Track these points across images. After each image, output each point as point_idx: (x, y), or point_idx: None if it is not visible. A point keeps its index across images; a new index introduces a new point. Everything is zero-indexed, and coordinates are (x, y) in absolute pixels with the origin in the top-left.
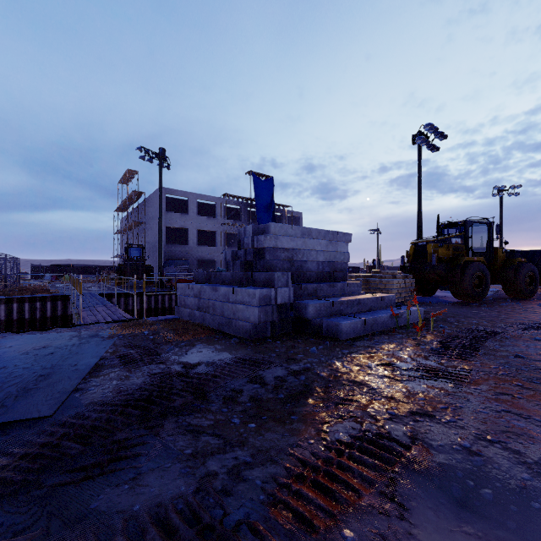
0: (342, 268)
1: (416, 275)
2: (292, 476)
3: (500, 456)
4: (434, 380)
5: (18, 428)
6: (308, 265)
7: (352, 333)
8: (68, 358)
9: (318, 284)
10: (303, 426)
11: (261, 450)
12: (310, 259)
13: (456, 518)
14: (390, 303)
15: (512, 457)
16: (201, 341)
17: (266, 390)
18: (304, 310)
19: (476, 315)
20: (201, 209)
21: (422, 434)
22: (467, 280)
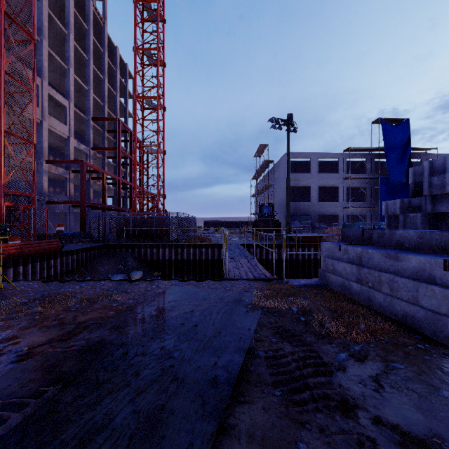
0: None
1: None
2: None
3: None
4: None
5: None
6: None
7: None
8: (208, 342)
9: None
10: None
11: None
12: None
13: None
14: None
15: None
16: (392, 351)
17: None
18: None
19: None
20: (322, 167)
21: None
22: None
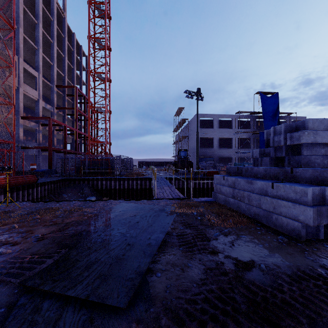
0: None
1: None
2: None
3: None
4: None
5: (101, 314)
6: None
7: None
8: (145, 229)
9: None
10: None
11: None
12: None
13: None
14: None
15: None
16: (243, 231)
17: None
18: None
19: None
20: (221, 124)
21: None
22: None
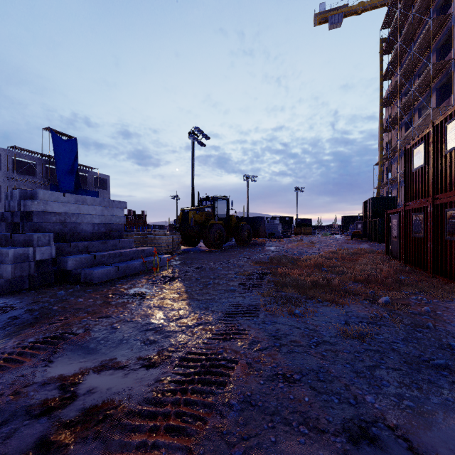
0: (118, 228)
1: (184, 233)
2: None
3: (127, 326)
4: (133, 298)
5: None
6: (83, 226)
7: (106, 277)
8: None
9: (89, 242)
10: (10, 341)
11: None
12: (85, 222)
13: (81, 358)
14: (150, 253)
15: (133, 326)
16: None
17: None
18: (66, 264)
19: (207, 258)
20: None
21: (93, 326)
22: (212, 235)
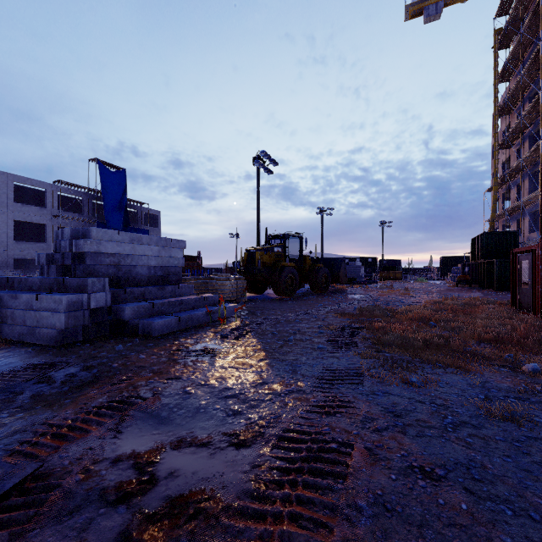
0: (177, 272)
1: (249, 277)
2: (38, 435)
3: (203, 391)
4: (202, 356)
5: None
6: (139, 269)
7: (166, 329)
8: None
9: (146, 287)
10: (71, 404)
11: (17, 428)
12: (141, 264)
13: (153, 429)
14: (213, 301)
15: (209, 390)
16: None
17: (52, 387)
18: (122, 313)
19: (279, 307)
20: (22, 194)
21: (163, 390)
22: (283, 280)
